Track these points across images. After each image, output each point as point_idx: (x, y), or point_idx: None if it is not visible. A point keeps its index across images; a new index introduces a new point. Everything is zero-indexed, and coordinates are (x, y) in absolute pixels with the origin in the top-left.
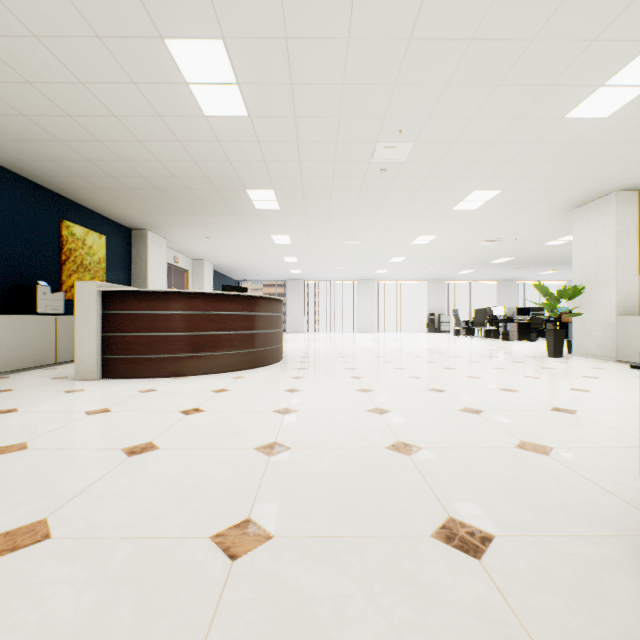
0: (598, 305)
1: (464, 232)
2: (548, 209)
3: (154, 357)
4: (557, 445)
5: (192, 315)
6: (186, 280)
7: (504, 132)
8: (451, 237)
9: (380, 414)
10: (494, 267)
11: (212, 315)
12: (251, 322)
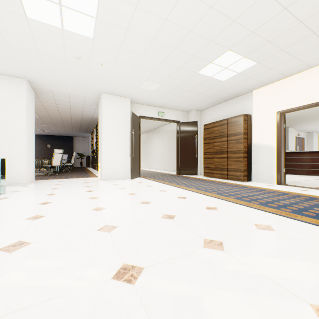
0: None
1: None
2: None
3: (299, 169)
4: None
5: (313, 158)
6: (302, 142)
7: None
8: None
9: None
10: None
11: None
12: None
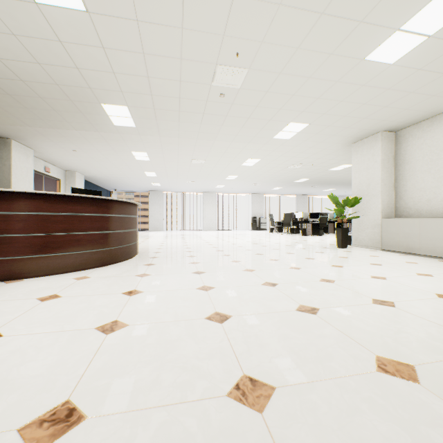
0: (369, 211)
1: (279, 157)
2: (337, 142)
3: None
4: (415, 360)
5: (31, 216)
6: (58, 187)
7: (319, 68)
8: (270, 161)
9: (220, 323)
10: (296, 185)
11: (56, 216)
12: (101, 223)
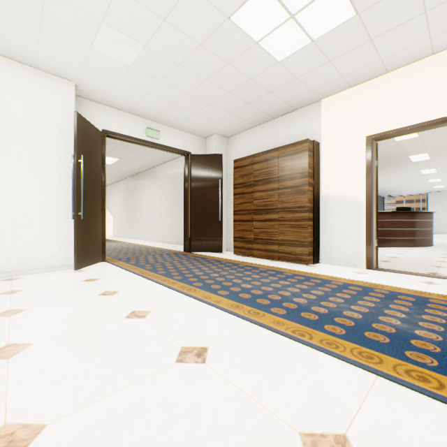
0: None
1: None
2: None
3: None
4: None
5: (384, 221)
6: None
7: None
8: None
9: None
10: None
11: (393, 221)
12: (414, 224)
